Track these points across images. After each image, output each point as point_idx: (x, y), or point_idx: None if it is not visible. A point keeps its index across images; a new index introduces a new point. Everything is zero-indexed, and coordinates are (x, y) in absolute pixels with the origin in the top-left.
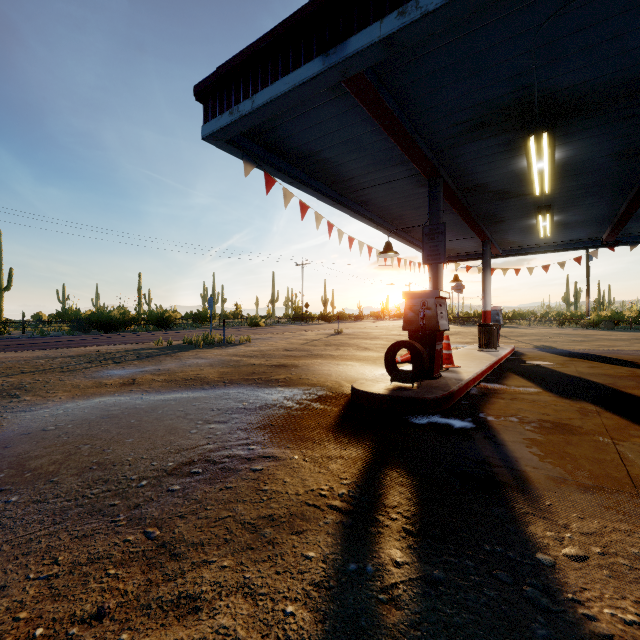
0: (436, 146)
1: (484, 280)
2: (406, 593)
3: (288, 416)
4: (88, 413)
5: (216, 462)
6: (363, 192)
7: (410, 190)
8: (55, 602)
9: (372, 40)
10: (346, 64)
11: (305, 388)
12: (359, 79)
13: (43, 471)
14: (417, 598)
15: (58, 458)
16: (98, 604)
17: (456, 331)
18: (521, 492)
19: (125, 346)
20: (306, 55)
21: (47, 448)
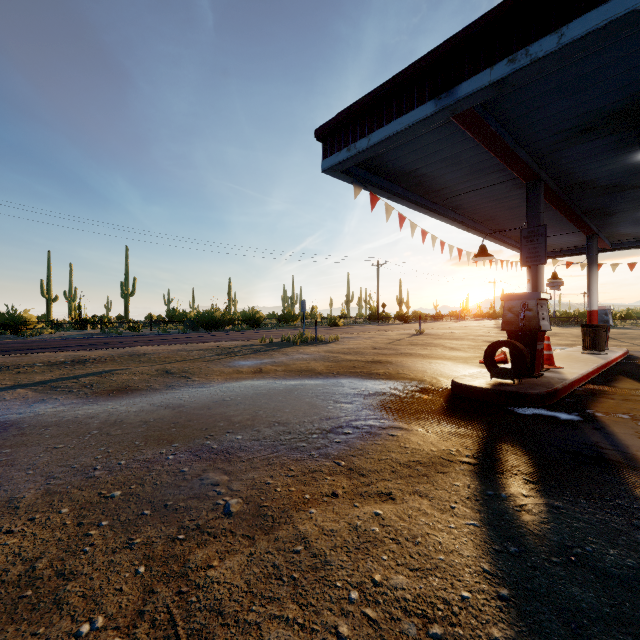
0: (537, 152)
1: (589, 277)
2: (535, 509)
3: (400, 402)
4: (245, 391)
5: (359, 428)
6: (456, 198)
7: (505, 193)
8: (305, 486)
9: (482, 84)
10: (457, 105)
11: (406, 381)
12: (466, 112)
13: (245, 424)
14: (544, 512)
15: (248, 417)
16: (331, 490)
17: (552, 332)
18: (631, 467)
19: (236, 342)
20: (419, 99)
21: (236, 411)
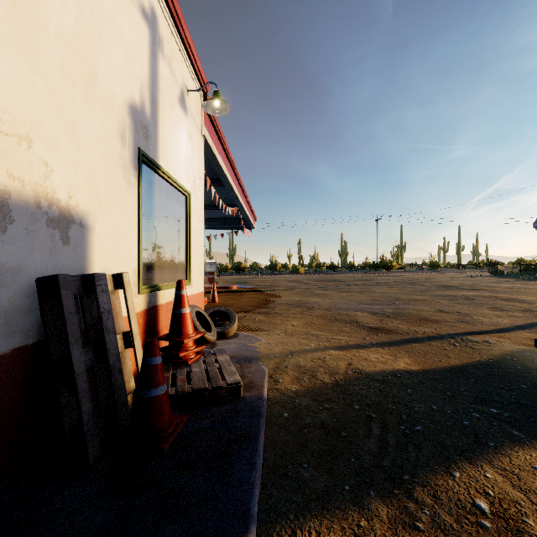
0: None
1: None
2: None
3: None
4: None
5: None
6: None
7: None
8: None
9: None
10: None
11: None
12: None
13: None
14: None
15: None
16: None
17: (366, 279)
18: None
19: None
20: None
21: None
